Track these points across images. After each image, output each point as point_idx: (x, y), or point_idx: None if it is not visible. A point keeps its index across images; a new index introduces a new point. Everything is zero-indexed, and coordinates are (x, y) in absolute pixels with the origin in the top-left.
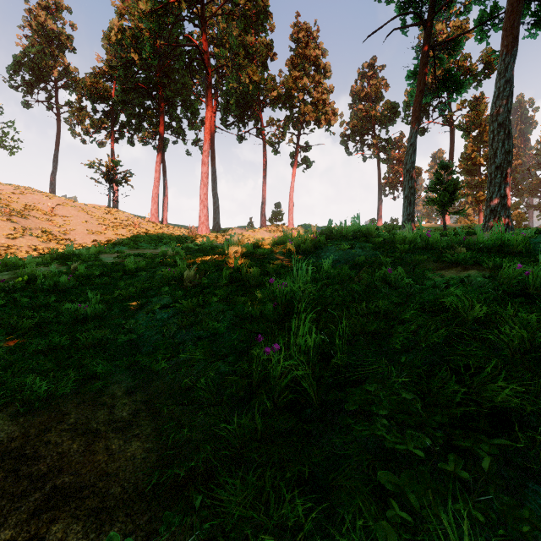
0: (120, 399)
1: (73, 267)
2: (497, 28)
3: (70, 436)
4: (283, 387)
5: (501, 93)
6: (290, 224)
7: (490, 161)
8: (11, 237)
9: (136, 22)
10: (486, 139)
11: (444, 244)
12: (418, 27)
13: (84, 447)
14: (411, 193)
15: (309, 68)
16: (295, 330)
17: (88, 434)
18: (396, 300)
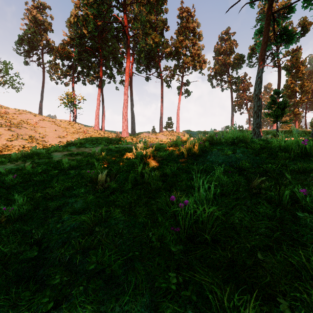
0: None
1: (26, 165)
2: None
3: None
4: None
5: None
6: (177, 130)
7: None
8: (9, 140)
9: (85, 10)
10: (300, 75)
11: None
12: (262, 2)
13: None
14: (258, 109)
15: (189, 34)
16: None
17: None
18: None
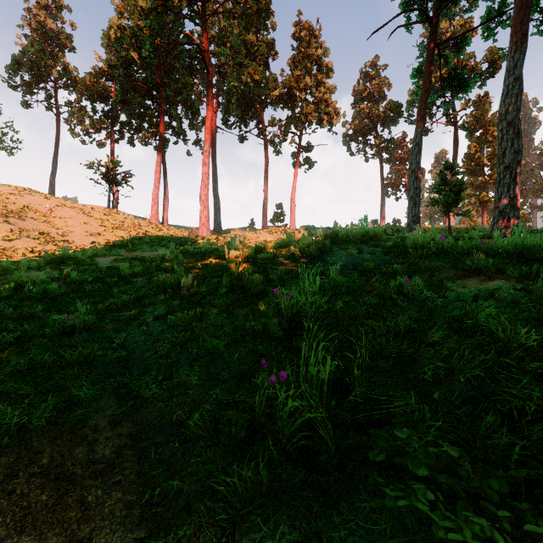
0: (103, 432)
1: (66, 272)
2: (505, 24)
3: (40, 483)
4: (293, 430)
5: (510, 91)
6: (292, 225)
7: (499, 161)
8: (7, 239)
9: (136, 20)
10: (490, 139)
11: (458, 249)
12: (423, 24)
13: (55, 499)
14: (416, 193)
15: (311, 67)
16: (305, 356)
17: (61, 479)
18: (417, 316)
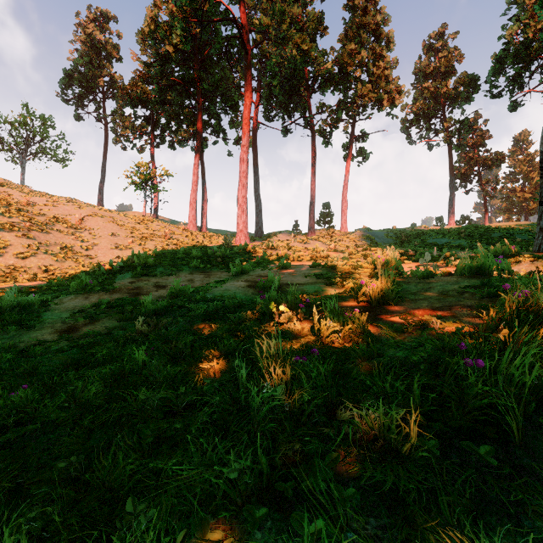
0: None
1: None
2: None
3: None
4: None
5: None
6: (343, 227)
7: None
8: (20, 257)
9: (169, 8)
10: None
11: None
12: None
13: None
14: None
15: (368, 39)
16: None
17: None
18: None
